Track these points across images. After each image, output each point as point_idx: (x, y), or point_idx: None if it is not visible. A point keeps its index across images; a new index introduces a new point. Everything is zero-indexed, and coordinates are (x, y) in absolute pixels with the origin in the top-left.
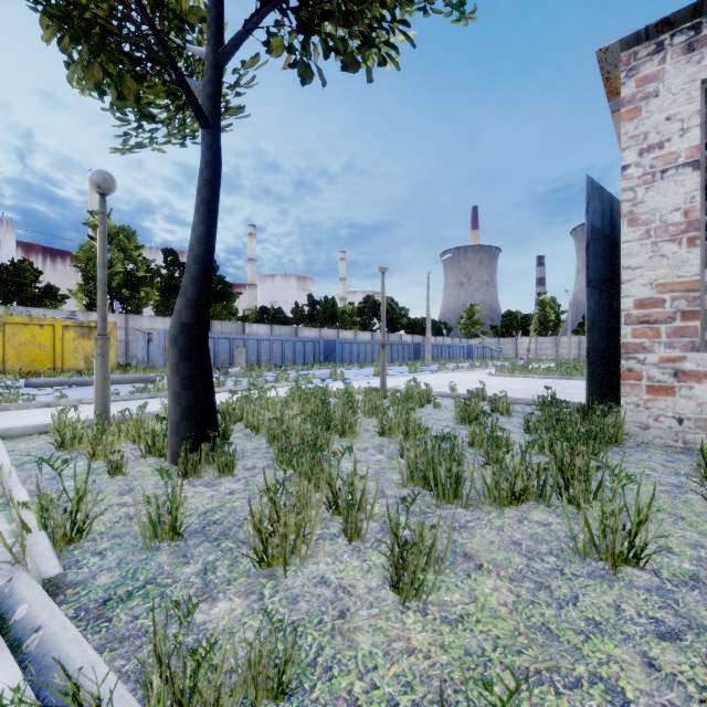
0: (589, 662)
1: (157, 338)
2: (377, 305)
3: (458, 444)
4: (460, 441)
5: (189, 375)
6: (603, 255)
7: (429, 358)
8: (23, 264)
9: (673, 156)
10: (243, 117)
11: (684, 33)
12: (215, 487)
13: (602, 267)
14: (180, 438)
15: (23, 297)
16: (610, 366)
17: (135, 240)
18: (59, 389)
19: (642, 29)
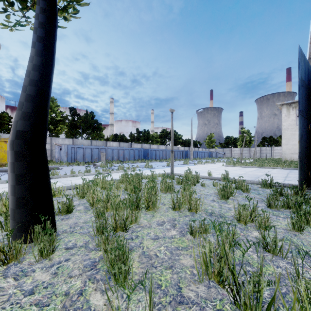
0: None
1: (64, 148)
2: (168, 133)
3: (227, 218)
4: (227, 214)
5: (23, 172)
6: (305, 96)
7: (192, 157)
8: (3, 114)
9: None
10: (85, 5)
11: None
12: (23, 279)
13: (304, 103)
14: (15, 222)
15: (3, 129)
16: (307, 162)
17: (56, 103)
18: (6, 173)
19: None
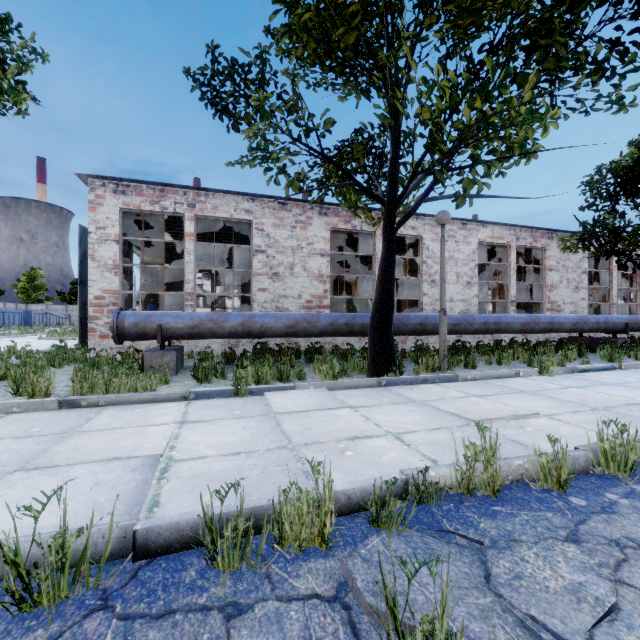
0: (1, 394)
1: None
2: None
3: None
4: None
5: None
6: None
7: None
8: None
9: (109, 235)
10: None
11: (113, 184)
12: None
13: None
14: None
15: None
16: None
17: None
18: None
19: (94, 175)
